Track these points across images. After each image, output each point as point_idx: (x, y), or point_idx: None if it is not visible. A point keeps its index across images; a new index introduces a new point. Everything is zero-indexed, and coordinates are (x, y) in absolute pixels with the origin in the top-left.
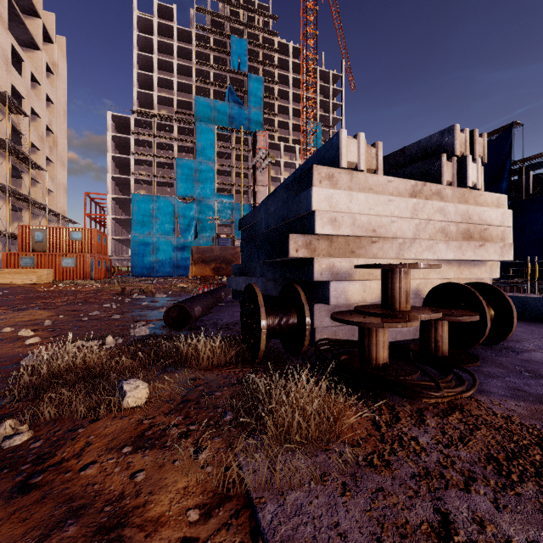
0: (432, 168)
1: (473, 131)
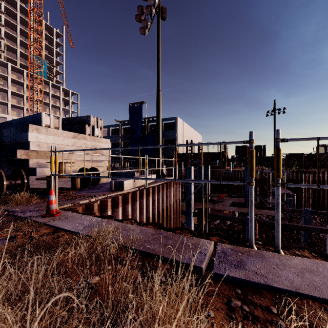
0: (83, 128)
1: (97, 118)
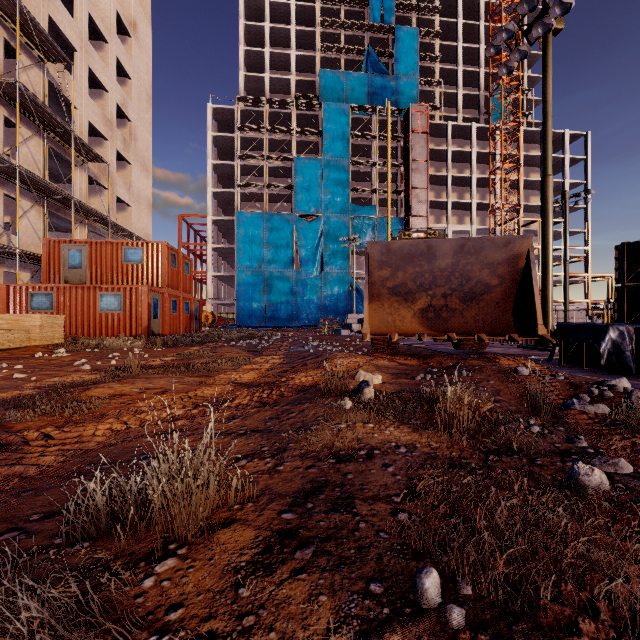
0: None
1: None
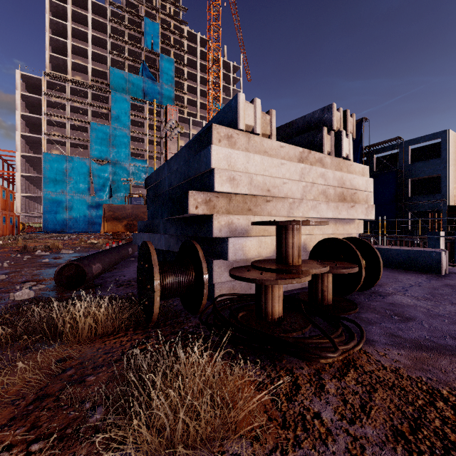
0: (315, 139)
1: (346, 111)
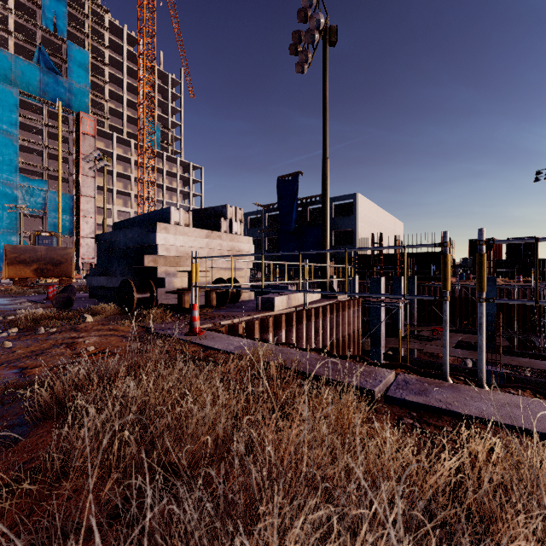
0: (218, 223)
1: (236, 207)
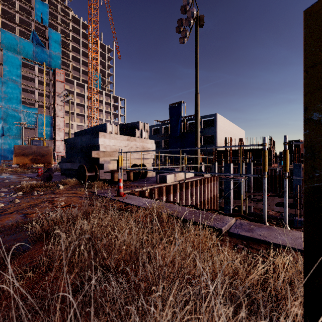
0: (134, 132)
1: (144, 123)
